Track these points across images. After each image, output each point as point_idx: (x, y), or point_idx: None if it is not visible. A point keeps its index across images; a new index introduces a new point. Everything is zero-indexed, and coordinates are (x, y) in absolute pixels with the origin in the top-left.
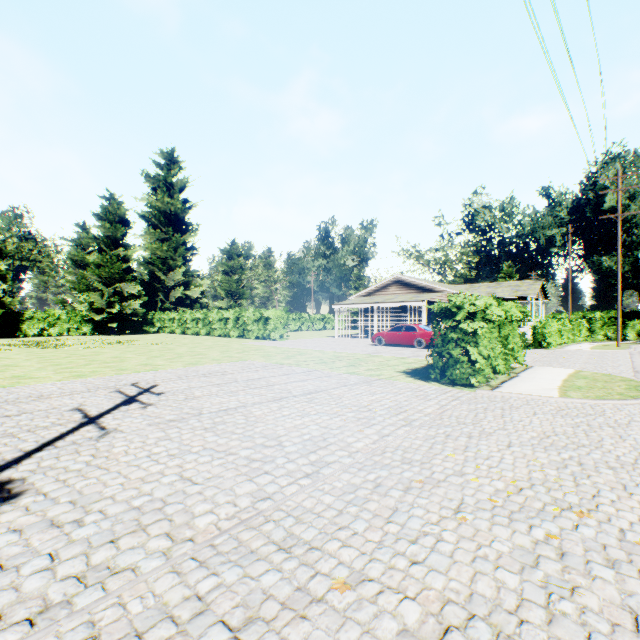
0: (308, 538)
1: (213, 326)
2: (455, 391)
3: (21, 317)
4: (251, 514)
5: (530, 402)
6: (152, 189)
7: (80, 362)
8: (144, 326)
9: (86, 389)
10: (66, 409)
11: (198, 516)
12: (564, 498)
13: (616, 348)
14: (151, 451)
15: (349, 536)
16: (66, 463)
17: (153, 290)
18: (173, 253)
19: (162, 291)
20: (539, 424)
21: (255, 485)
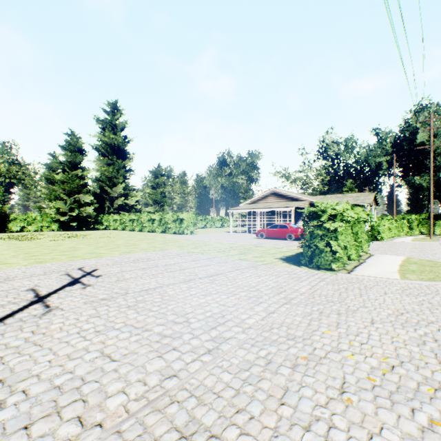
0: (208, 423)
1: (144, 225)
2: (320, 274)
3: (8, 218)
4: (158, 394)
5: (379, 283)
6: (101, 129)
7: (44, 251)
8: (96, 225)
9: (43, 272)
10: (23, 289)
11: (110, 396)
12: (433, 377)
13: (429, 240)
14: (81, 328)
15: (246, 421)
16: (8, 340)
17: (102, 199)
18: (116, 173)
19: (108, 200)
20: (391, 302)
21: (164, 362)
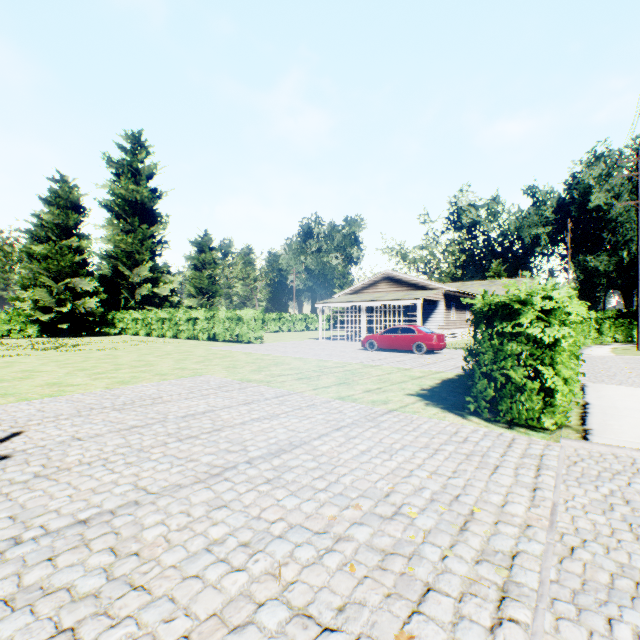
0: None
1: (180, 327)
2: (522, 440)
3: None
4: None
5: None
6: (115, 175)
7: None
8: (103, 327)
9: None
10: None
11: None
12: None
13: None
14: None
15: None
16: None
17: (116, 287)
18: (139, 246)
19: (127, 288)
20: None
21: None
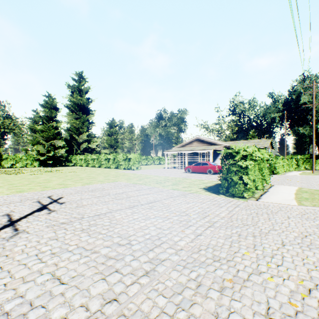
0: None
1: (102, 162)
2: (235, 201)
3: (1, 158)
4: None
5: (282, 209)
6: (71, 92)
7: (25, 183)
8: (66, 162)
9: (19, 200)
10: (0, 214)
11: None
12: None
13: (313, 174)
14: (40, 250)
15: None
16: None
17: (71, 144)
18: (82, 125)
19: (76, 144)
20: (295, 226)
21: (106, 285)
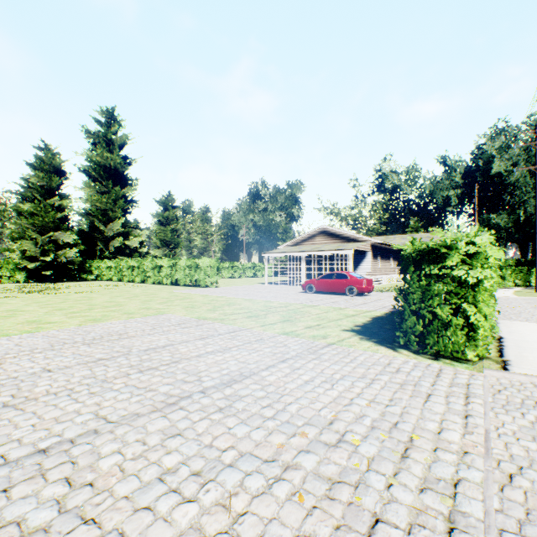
0: None
1: (147, 274)
2: (449, 371)
3: None
4: None
5: None
6: (92, 144)
7: None
8: (82, 274)
9: None
10: None
11: None
12: None
13: None
14: None
15: None
16: None
17: (93, 240)
18: (112, 205)
19: (102, 241)
20: None
21: None
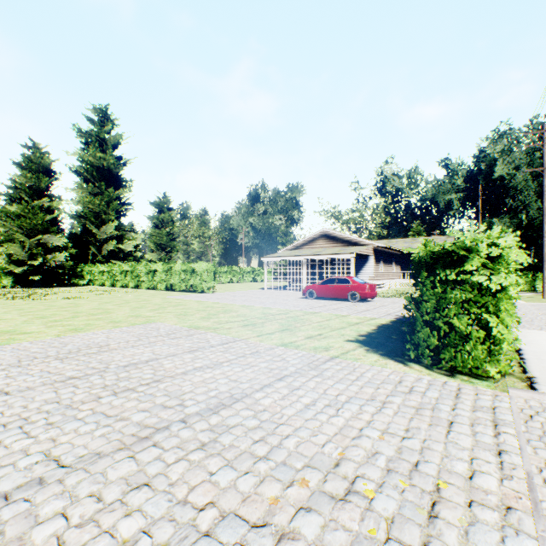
0: None
1: (141, 279)
2: (469, 390)
3: None
4: None
5: None
6: (85, 144)
7: None
8: (73, 279)
9: None
10: None
11: None
12: None
13: None
14: None
15: None
16: None
17: (85, 243)
18: (106, 207)
19: (95, 244)
20: None
21: None
